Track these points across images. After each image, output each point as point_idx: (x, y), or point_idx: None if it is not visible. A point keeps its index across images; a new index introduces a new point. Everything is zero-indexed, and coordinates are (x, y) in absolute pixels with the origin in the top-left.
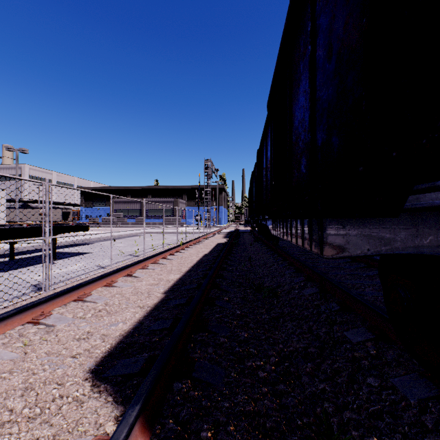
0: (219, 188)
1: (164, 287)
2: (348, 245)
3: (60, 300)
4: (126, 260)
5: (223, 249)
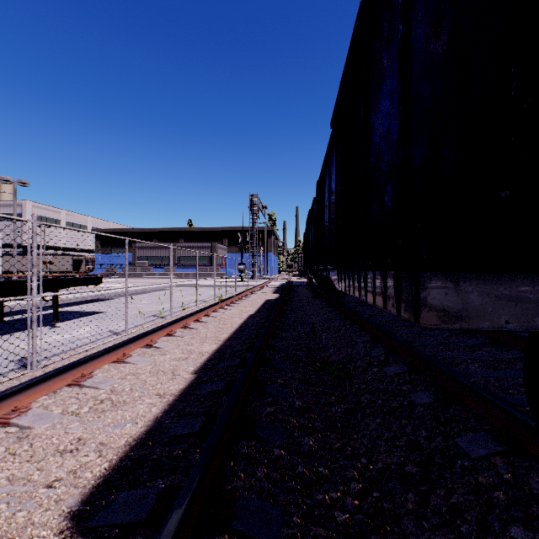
0: (268, 230)
1: (195, 363)
2: (465, 312)
3: (47, 386)
4: (148, 323)
5: (273, 307)
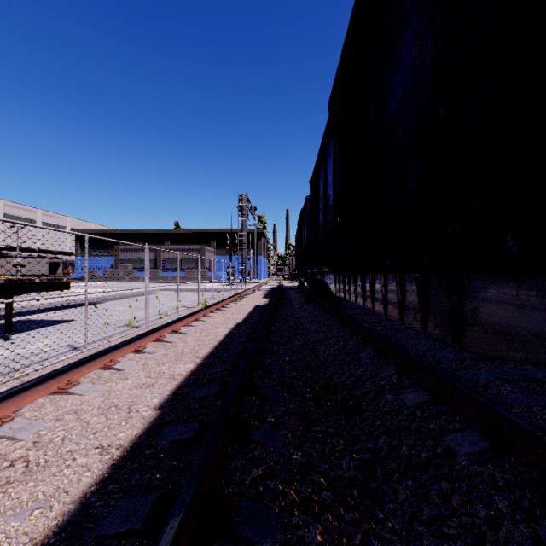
0: (257, 232)
1: (162, 391)
2: None
3: None
4: (117, 335)
5: (263, 315)
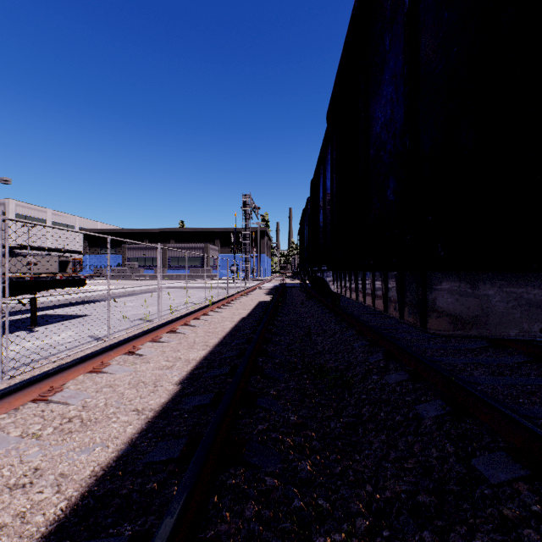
0: (261, 231)
1: (181, 372)
2: (485, 318)
3: (6, 403)
4: (133, 328)
5: (266, 310)
